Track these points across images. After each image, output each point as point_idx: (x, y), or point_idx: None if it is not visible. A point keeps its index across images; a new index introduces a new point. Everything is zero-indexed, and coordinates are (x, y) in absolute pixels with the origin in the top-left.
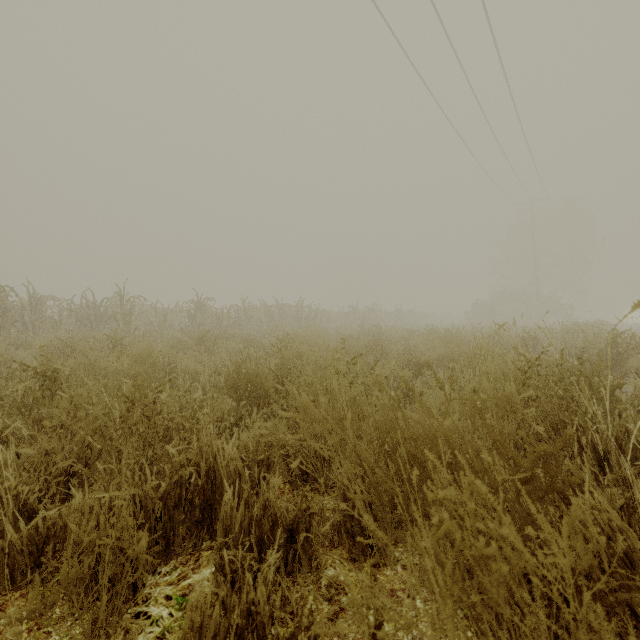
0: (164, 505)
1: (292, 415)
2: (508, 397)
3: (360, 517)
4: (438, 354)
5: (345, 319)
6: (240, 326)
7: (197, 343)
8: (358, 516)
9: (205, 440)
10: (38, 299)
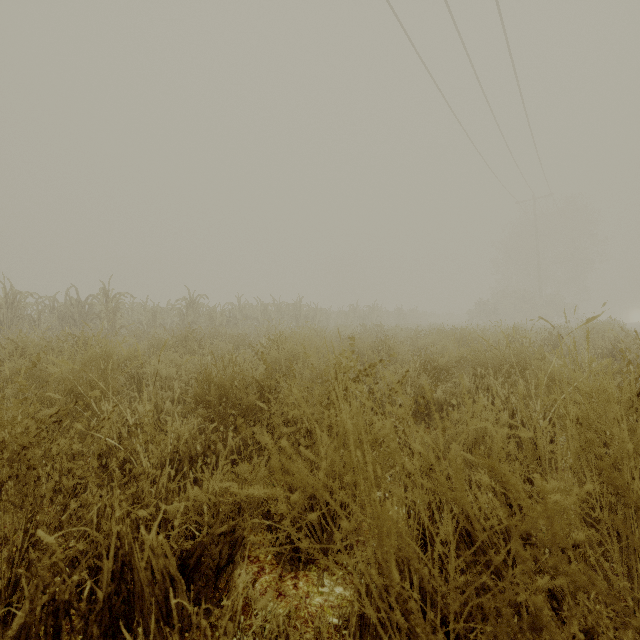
0: None
1: (261, 490)
2: None
3: None
4: (459, 356)
5: (345, 318)
6: (234, 325)
7: (181, 343)
8: None
9: (117, 513)
10: (15, 296)
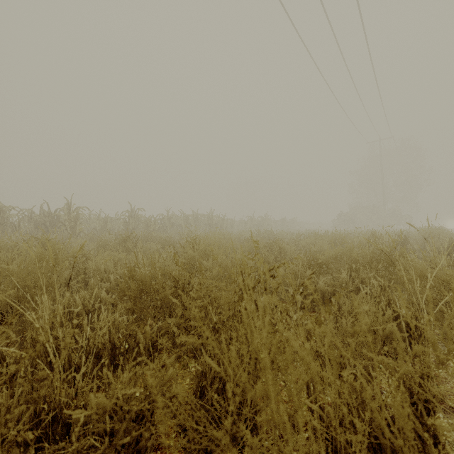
0: None
1: None
2: None
3: None
4: (336, 254)
5: (244, 225)
6: (164, 230)
7: (121, 244)
8: None
9: None
10: (1, 209)
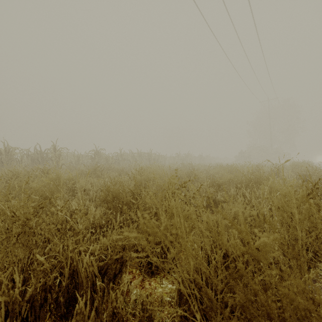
0: (31, 306)
1: (136, 235)
2: (308, 214)
3: (194, 319)
4: (229, 179)
5: (173, 160)
6: (118, 163)
7: (92, 172)
8: (192, 318)
9: (70, 248)
10: (9, 149)
